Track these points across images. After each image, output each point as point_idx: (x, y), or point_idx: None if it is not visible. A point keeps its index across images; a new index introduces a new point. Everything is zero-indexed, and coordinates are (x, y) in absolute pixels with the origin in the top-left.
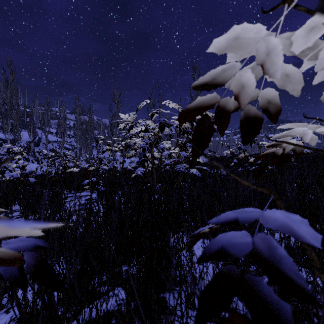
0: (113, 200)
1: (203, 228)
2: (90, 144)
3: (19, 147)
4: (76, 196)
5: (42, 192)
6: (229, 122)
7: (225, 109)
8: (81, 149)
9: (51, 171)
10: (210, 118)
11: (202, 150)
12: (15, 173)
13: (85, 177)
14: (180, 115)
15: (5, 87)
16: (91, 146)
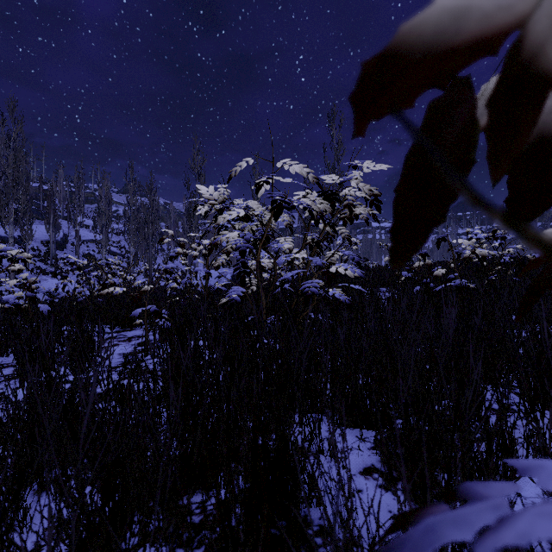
0: (183, 347)
1: (451, 531)
2: (153, 245)
3: (19, 248)
4: (104, 345)
5: (59, 330)
6: (533, 125)
7: (534, 62)
8: (137, 254)
9: (80, 293)
10: (473, 101)
11: (424, 232)
12: (12, 297)
13: (137, 304)
14: (367, 75)
15: (5, 146)
16: (155, 249)
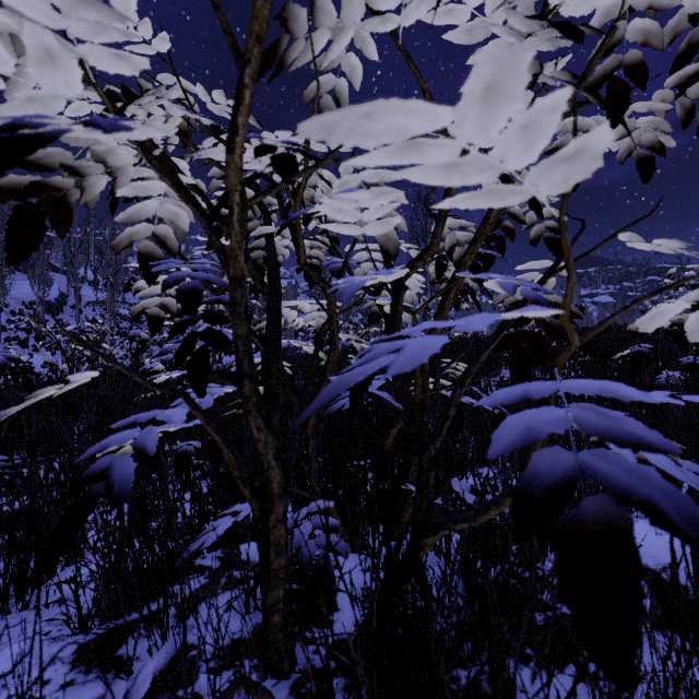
0: None
1: None
2: None
3: None
4: None
5: None
6: None
7: None
8: None
9: None
10: None
11: None
12: None
13: None
14: None
15: None
16: None
